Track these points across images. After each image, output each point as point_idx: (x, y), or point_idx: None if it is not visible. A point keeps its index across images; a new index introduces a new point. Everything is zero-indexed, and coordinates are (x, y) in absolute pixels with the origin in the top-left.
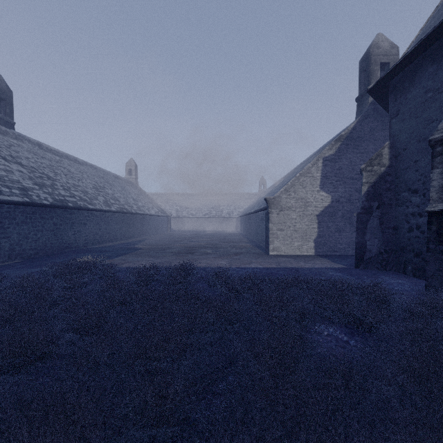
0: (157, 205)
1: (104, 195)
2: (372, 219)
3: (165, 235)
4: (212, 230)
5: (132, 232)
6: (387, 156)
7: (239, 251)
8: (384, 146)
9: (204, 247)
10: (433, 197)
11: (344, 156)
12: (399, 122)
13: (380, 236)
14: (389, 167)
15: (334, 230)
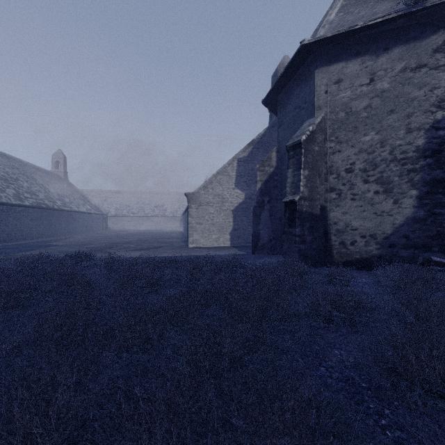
0: (91, 203)
1: (15, 188)
2: (264, 211)
3: (97, 234)
4: (154, 230)
5: (54, 230)
6: (275, 158)
7: (162, 245)
8: (273, 150)
9: (130, 243)
10: (288, 191)
11: (256, 159)
12: (282, 131)
13: (270, 226)
14: (276, 168)
15: (247, 224)
